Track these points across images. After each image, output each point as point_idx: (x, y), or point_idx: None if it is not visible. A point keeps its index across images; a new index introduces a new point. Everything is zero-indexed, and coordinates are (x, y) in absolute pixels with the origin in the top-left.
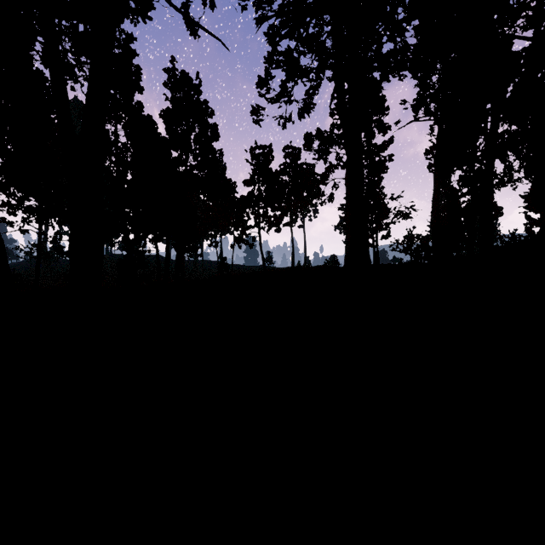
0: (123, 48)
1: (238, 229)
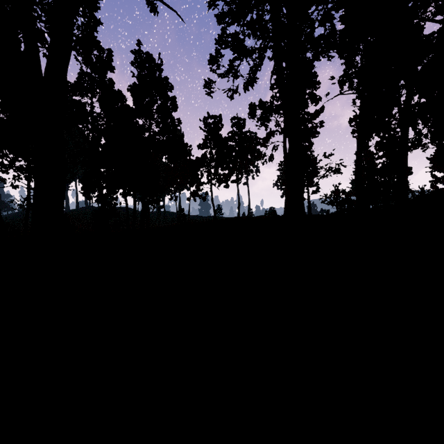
0: (89, 17)
1: (193, 185)
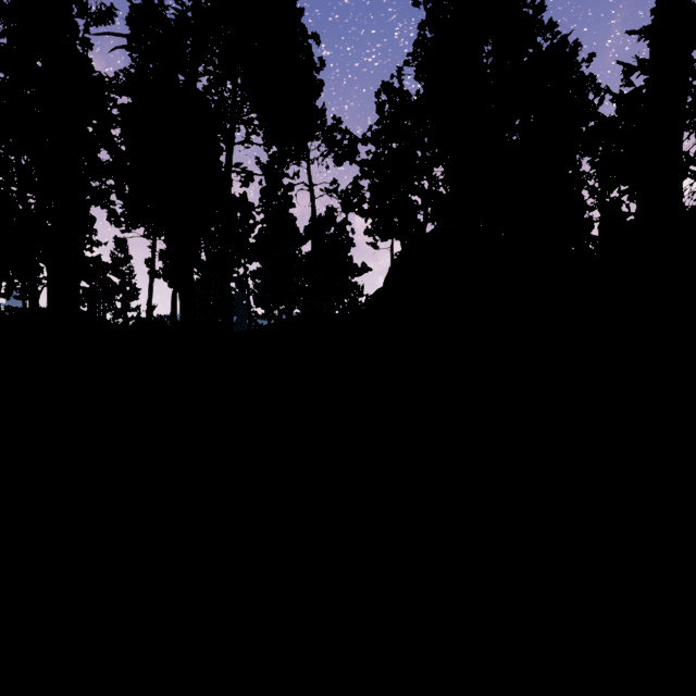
0: None
1: None
